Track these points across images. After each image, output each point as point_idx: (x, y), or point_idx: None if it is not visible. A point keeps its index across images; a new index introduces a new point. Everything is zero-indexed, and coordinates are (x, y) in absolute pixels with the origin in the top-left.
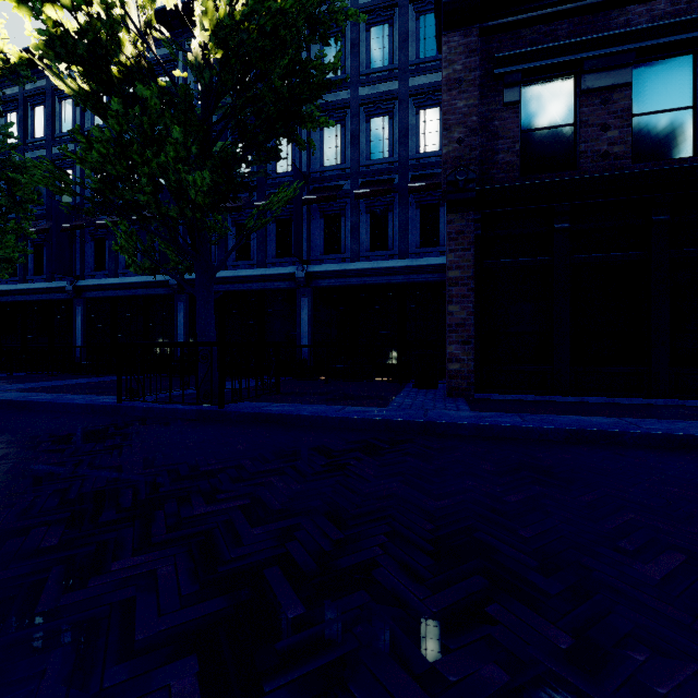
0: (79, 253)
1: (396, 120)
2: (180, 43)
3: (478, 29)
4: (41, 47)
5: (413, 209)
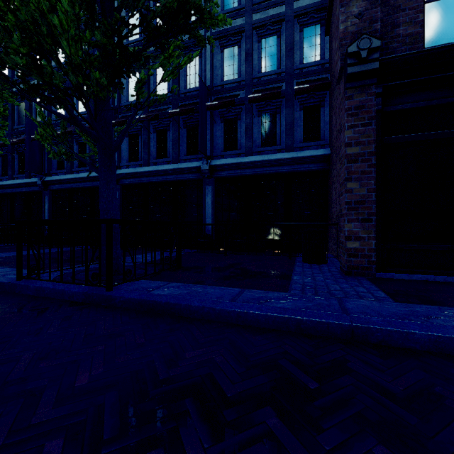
0: (46, 157)
1: (283, 38)
2: None
3: None
4: None
5: (298, 111)
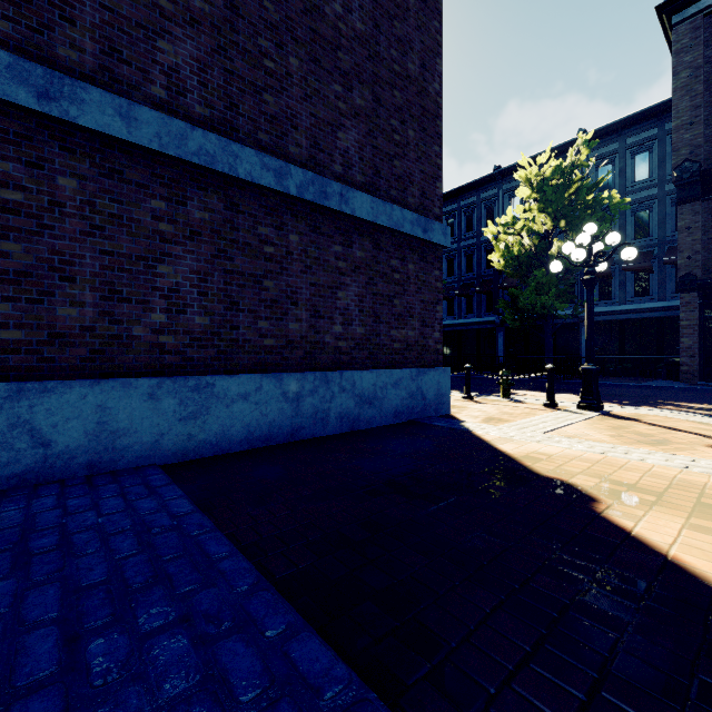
0: None
1: (655, 212)
2: (500, 187)
3: (700, 202)
4: (503, 266)
5: (670, 268)
